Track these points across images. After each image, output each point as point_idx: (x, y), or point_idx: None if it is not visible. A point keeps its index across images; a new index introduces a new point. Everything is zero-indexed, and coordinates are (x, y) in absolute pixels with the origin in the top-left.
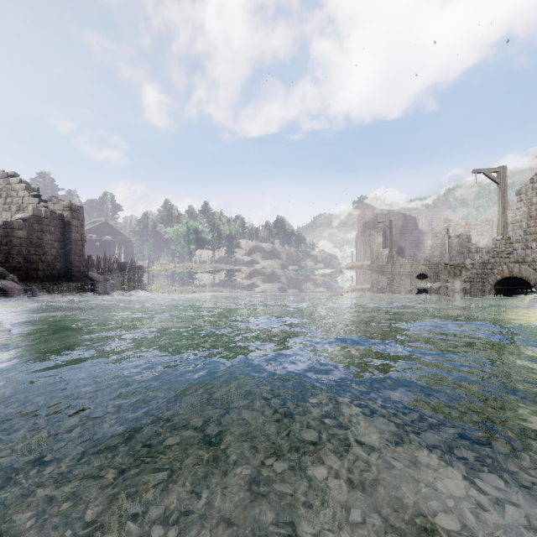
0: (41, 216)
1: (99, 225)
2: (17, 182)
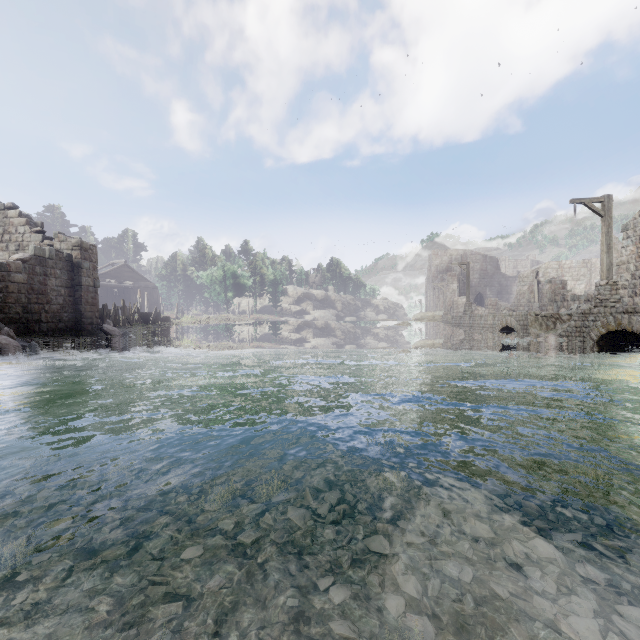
0: (44, 257)
1: (118, 268)
2: (16, 215)
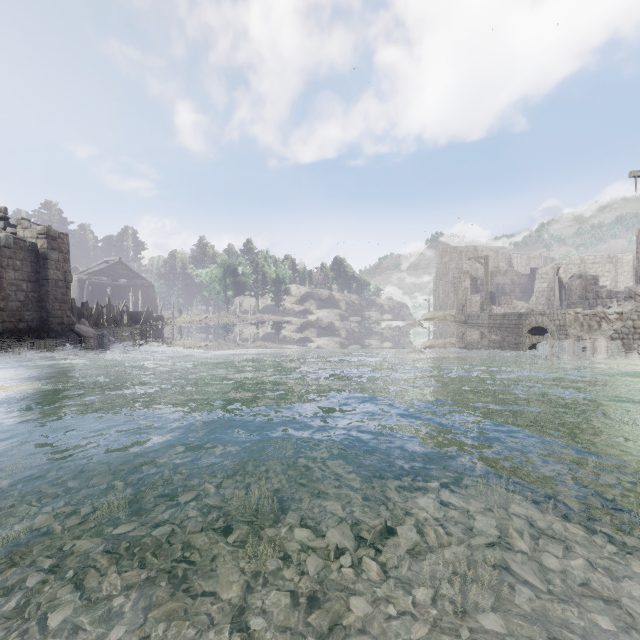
0: None
1: (111, 265)
2: None
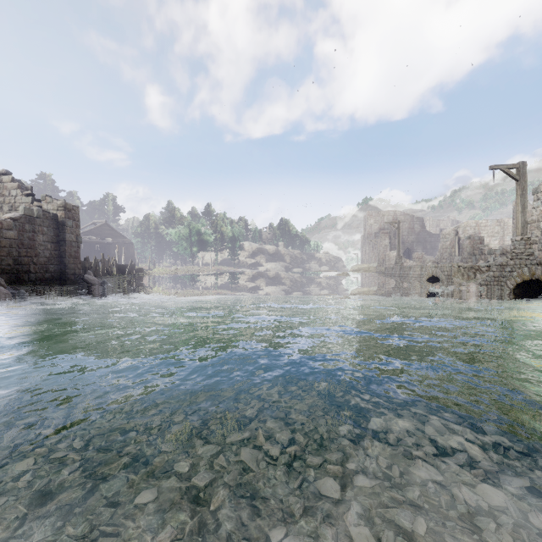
0: (33, 216)
1: (99, 226)
2: (9, 180)
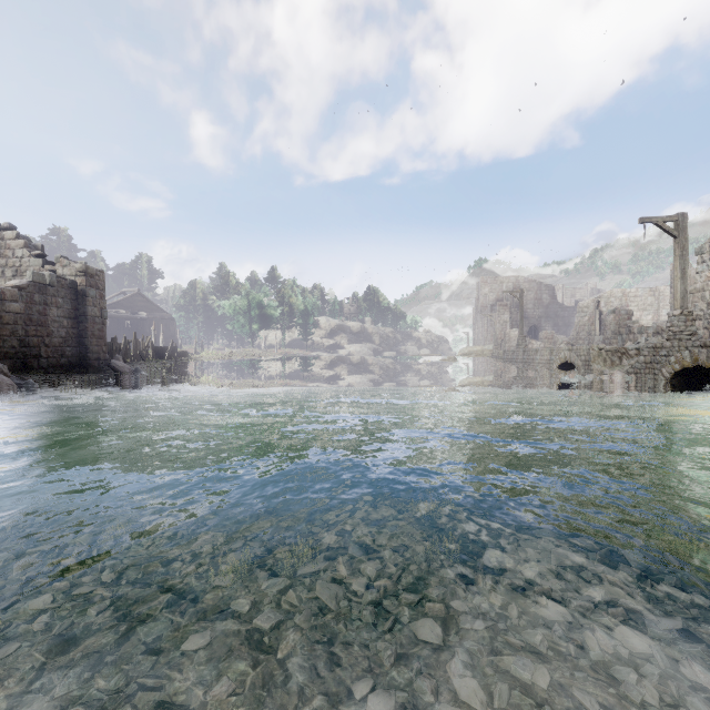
0: (44, 284)
1: (130, 297)
2: (13, 237)
